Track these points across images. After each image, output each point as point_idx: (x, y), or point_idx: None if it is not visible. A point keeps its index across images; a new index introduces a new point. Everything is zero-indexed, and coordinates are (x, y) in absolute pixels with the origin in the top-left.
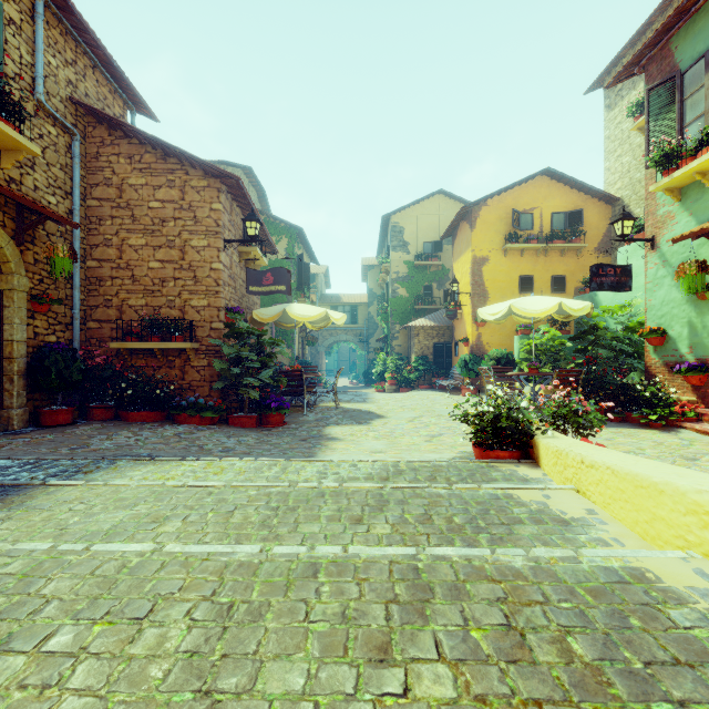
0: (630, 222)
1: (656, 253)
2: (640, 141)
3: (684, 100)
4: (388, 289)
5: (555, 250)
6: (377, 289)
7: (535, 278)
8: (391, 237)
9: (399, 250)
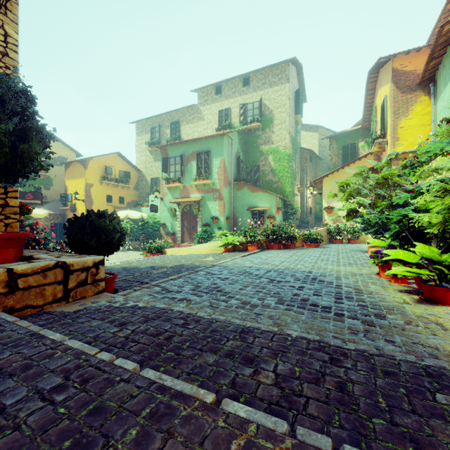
0: (158, 193)
1: (163, 202)
2: (149, 154)
3: (170, 165)
4: None
5: (120, 186)
6: None
7: (113, 196)
8: None
9: None
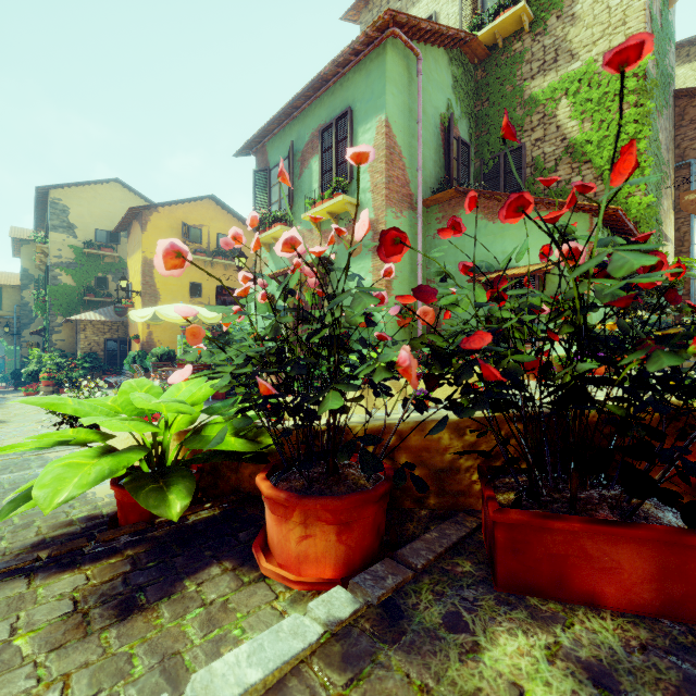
0: (244, 259)
1: None
2: None
3: (271, 187)
4: (47, 274)
5: (220, 265)
6: (35, 270)
7: (204, 286)
8: (50, 214)
9: (62, 232)
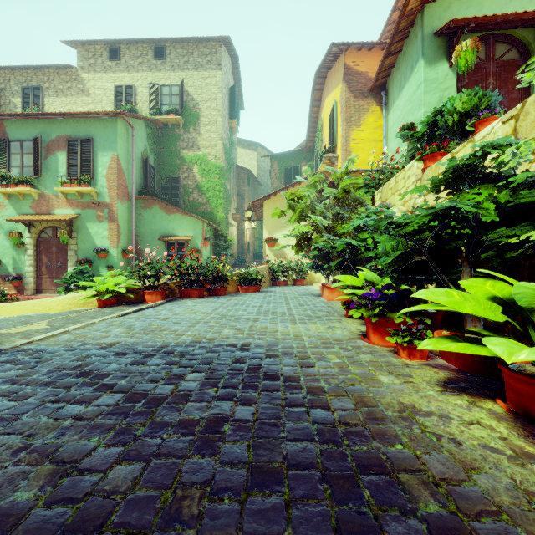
0: None
1: None
2: None
3: (11, 154)
4: None
5: None
6: None
7: None
8: None
9: None
